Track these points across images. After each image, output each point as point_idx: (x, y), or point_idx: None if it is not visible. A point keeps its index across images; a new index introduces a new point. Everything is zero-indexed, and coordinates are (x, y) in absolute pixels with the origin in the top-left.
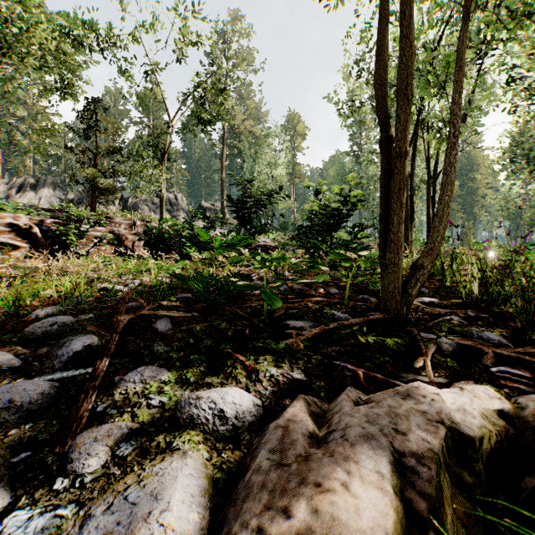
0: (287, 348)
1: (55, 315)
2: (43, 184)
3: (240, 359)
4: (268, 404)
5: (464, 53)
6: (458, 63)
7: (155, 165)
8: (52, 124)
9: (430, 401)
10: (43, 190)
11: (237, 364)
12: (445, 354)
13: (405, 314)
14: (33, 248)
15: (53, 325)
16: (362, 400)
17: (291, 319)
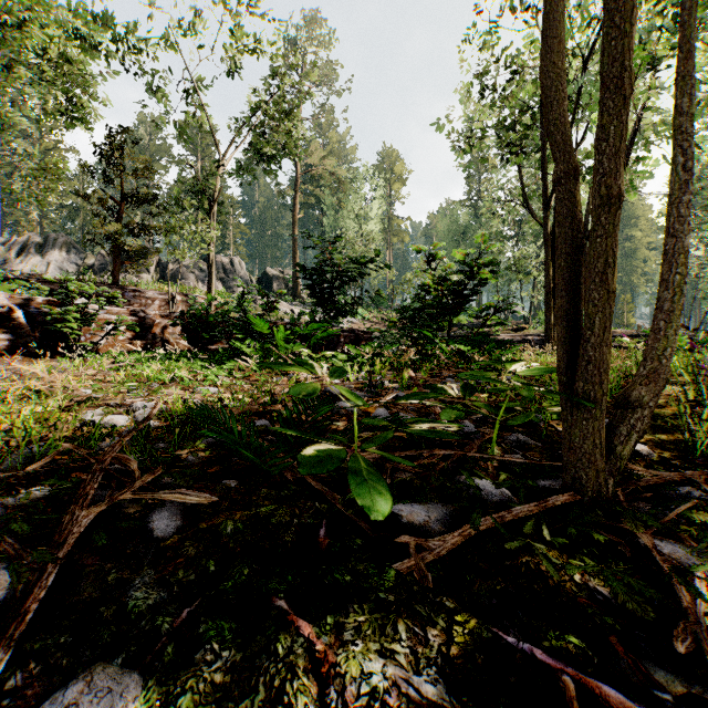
0: (402, 584)
1: None
2: (52, 244)
3: (304, 632)
4: None
5: (693, 28)
6: (683, 45)
7: (201, 219)
8: (54, 161)
9: None
10: (52, 252)
11: (298, 654)
12: None
13: (612, 492)
14: (15, 341)
15: None
16: None
17: (402, 500)
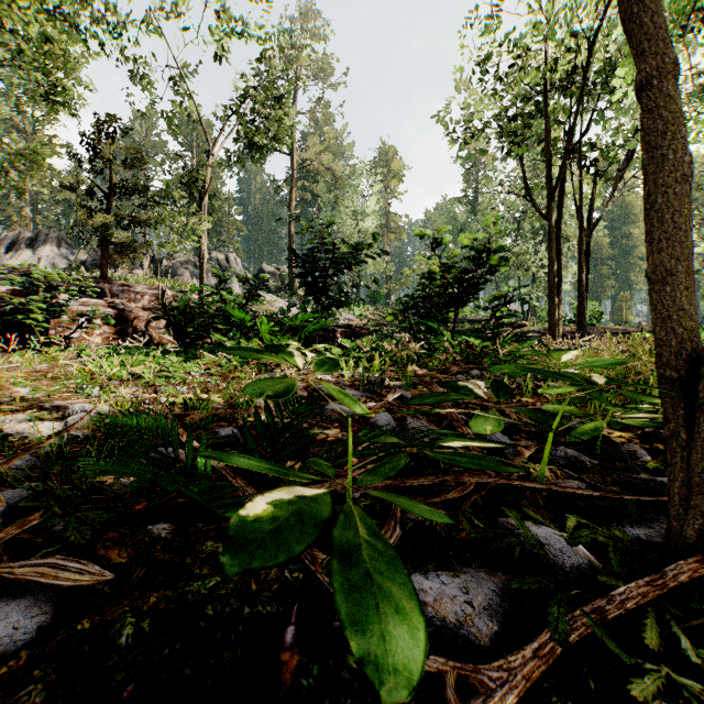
0: None
1: None
2: (44, 240)
3: None
4: None
5: None
6: None
7: (194, 213)
8: (33, 146)
9: None
10: (43, 248)
11: None
12: None
13: None
14: None
15: None
16: None
17: (423, 567)
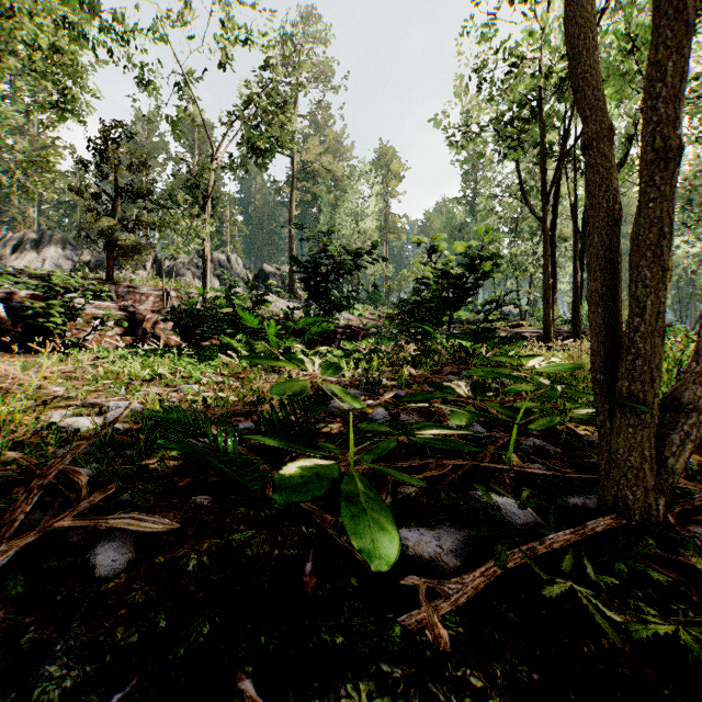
0: (410, 648)
1: None
2: (48, 241)
3: None
4: None
5: None
6: None
7: (197, 215)
8: (44, 153)
9: None
10: (48, 249)
11: None
12: None
13: (662, 515)
14: None
15: None
16: None
17: (407, 524)
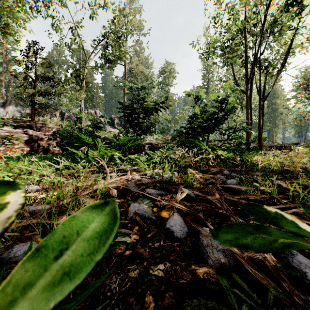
0: None
1: None
2: (9, 103)
3: None
4: None
5: None
6: None
7: (78, 90)
8: None
9: None
10: (9, 107)
11: None
12: None
13: None
14: None
15: None
16: None
17: None
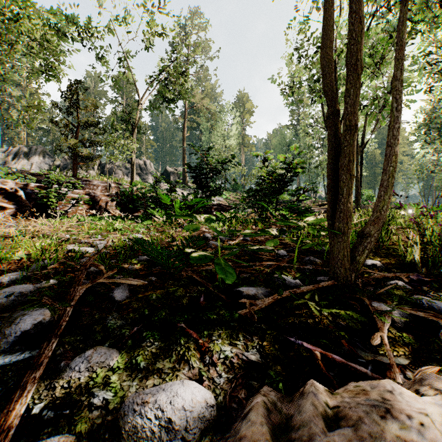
0: (241, 320)
1: (19, 281)
2: (34, 152)
3: (193, 336)
4: (223, 399)
5: (404, 33)
6: (399, 42)
7: (127, 137)
8: (38, 102)
9: (419, 426)
10: (34, 157)
11: (191, 343)
12: (398, 326)
13: (354, 281)
14: (19, 209)
15: (9, 297)
16: (329, 407)
17: (244, 285)
